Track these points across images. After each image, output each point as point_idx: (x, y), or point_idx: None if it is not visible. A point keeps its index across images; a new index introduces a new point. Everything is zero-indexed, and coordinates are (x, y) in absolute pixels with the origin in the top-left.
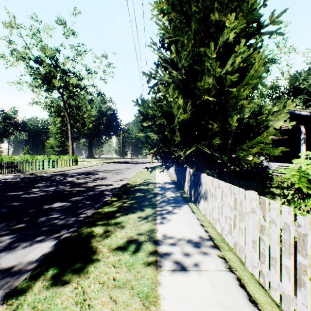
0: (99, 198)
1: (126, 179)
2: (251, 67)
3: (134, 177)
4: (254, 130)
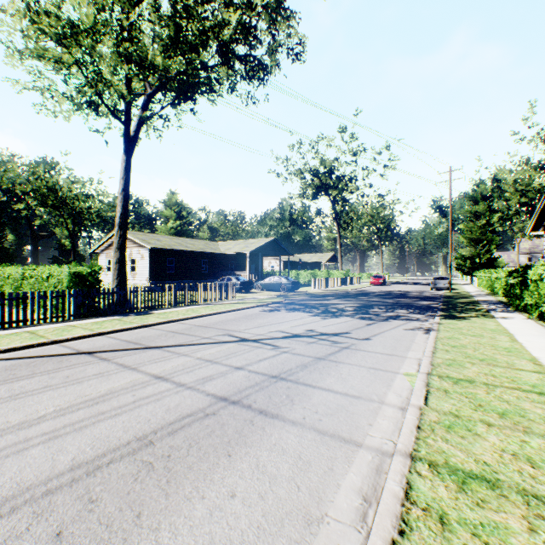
0: None
1: None
2: (494, 247)
3: None
4: (495, 266)
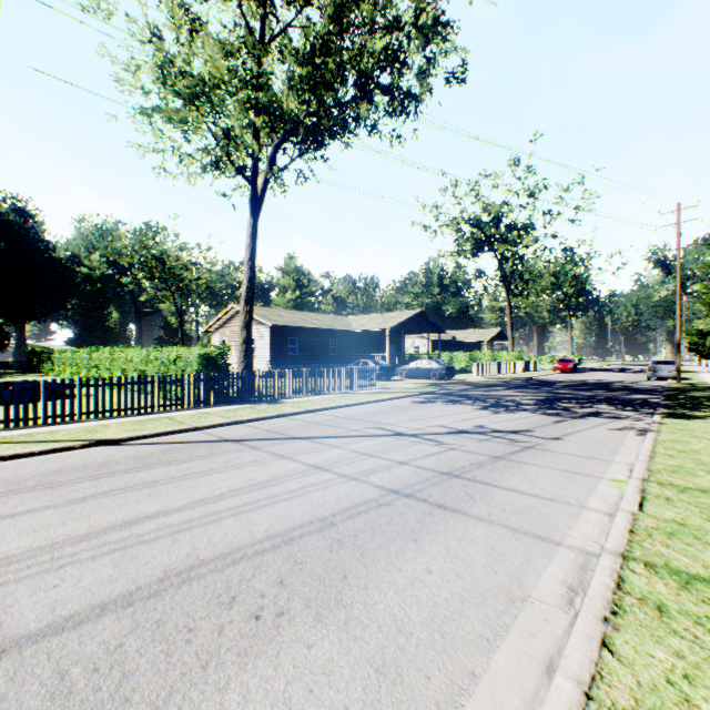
0: None
1: None
2: None
3: None
4: None
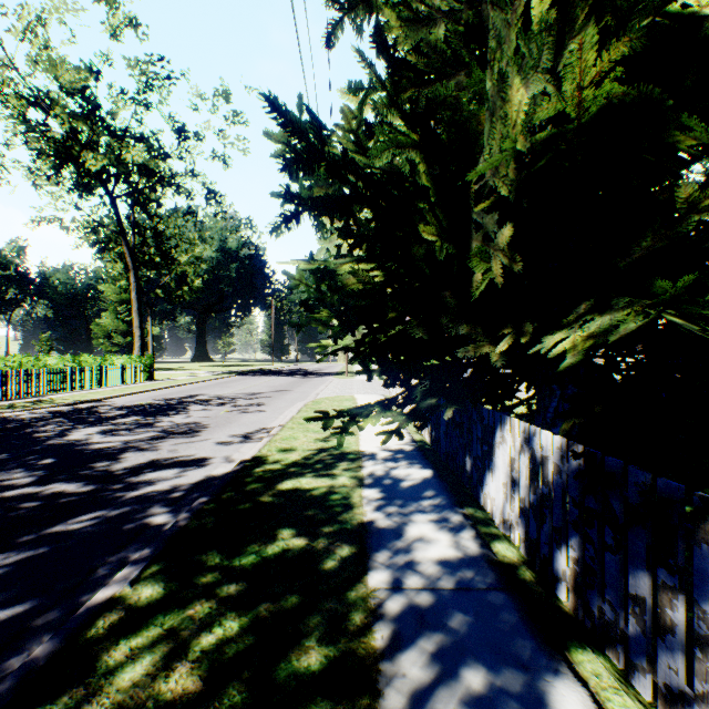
0: (90, 572)
1: (264, 431)
2: None
3: (291, 424)
4: None
